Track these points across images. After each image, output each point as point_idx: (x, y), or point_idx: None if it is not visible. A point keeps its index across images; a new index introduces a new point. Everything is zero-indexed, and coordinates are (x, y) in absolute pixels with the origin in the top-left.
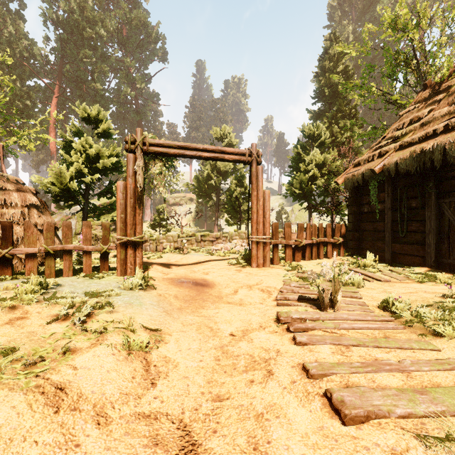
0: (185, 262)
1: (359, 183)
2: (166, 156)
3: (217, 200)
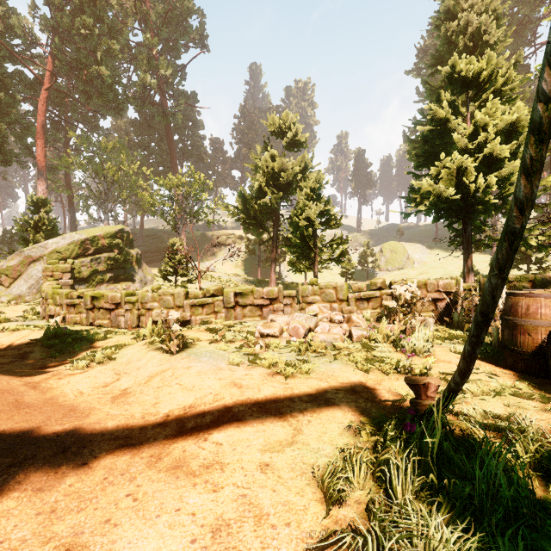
0: (141, 411)
1: None
2: None
3: (274, 231)
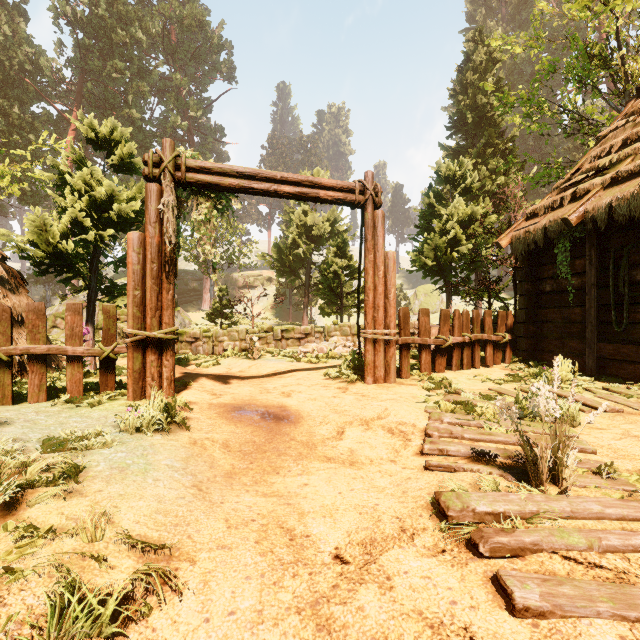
0: (255, 373)
1: (538, 243)
2: (218, 191)
3: (306, 278)
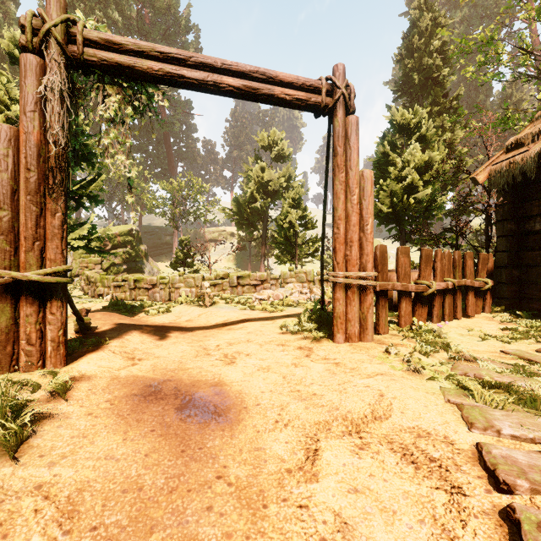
0: (203, 323)
1: (527, 175)
2: (134, 79)
3: (263, 230)
